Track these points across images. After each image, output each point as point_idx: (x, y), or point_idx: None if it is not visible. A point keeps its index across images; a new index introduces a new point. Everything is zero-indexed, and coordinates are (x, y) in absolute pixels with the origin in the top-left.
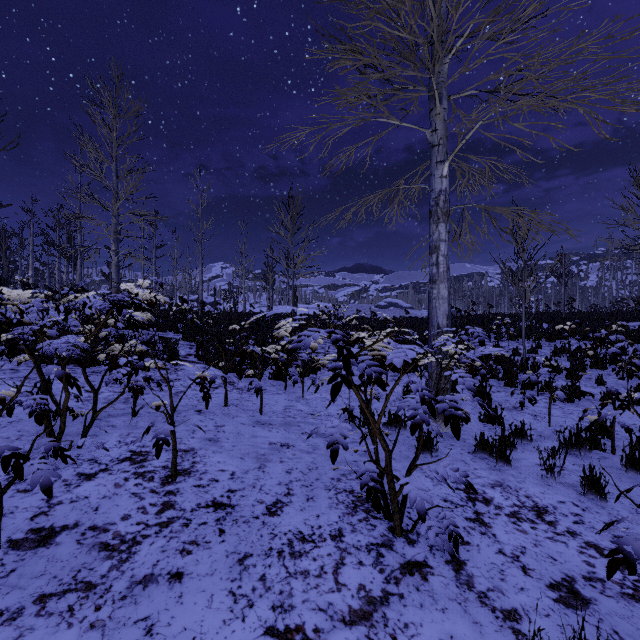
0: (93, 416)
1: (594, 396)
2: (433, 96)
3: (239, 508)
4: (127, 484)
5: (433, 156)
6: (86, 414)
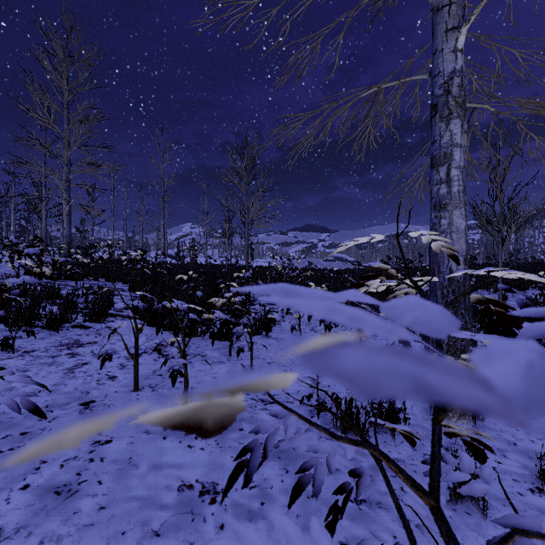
0: None
1: None
2: None
3: None
4: None
5: (440, 23)
6: None
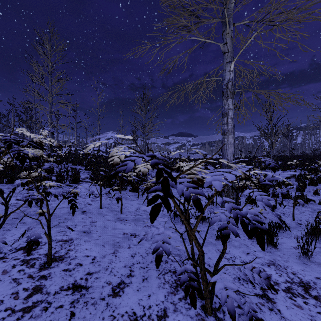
0: (4, 218)
1: (315, 201)
2: (224, 23)
3: (91, 290)
4: (12, 270)
5: (224, 59)
6: (1, 216)
